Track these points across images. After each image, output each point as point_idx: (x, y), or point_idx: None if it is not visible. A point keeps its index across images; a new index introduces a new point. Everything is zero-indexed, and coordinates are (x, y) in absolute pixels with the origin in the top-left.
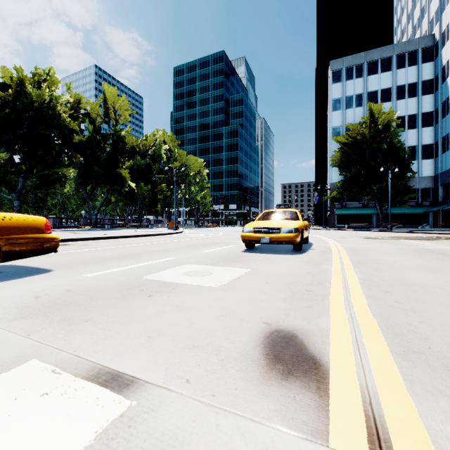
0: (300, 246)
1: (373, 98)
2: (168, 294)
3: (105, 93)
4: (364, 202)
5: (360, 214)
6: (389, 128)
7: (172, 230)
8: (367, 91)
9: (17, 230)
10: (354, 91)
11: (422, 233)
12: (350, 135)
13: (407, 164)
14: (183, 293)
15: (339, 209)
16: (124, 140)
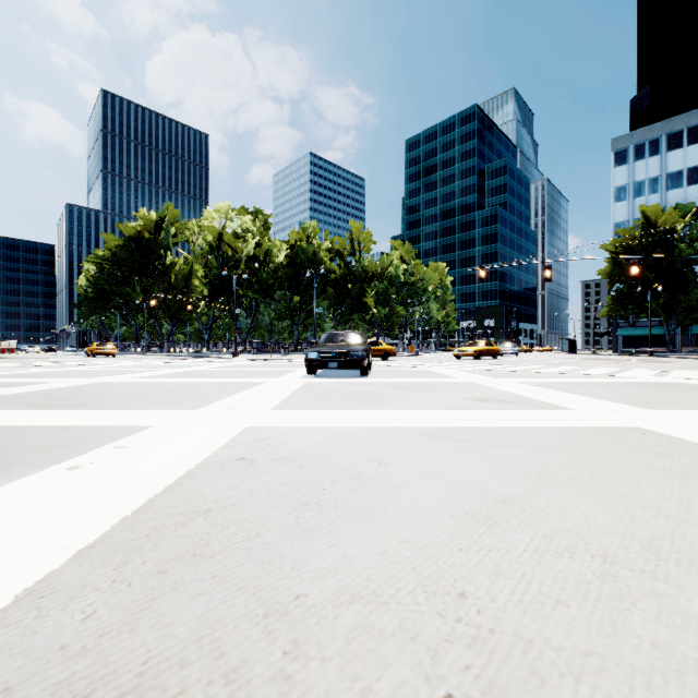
0: (478, 358)
1: (674, 181)
2: (427, 362)
3: (352, 231)
4: (661, 319)
5: (656, 335)
6: (675, 231)
7: (414, 354)
8: (666, 173)
9: (392, 350)
10: (646, 174)
11: (665, 357)
12: (622, 242)
13: (688, 278)
14: (430, 362)
15: (625, 328)
16: (367, 269)
